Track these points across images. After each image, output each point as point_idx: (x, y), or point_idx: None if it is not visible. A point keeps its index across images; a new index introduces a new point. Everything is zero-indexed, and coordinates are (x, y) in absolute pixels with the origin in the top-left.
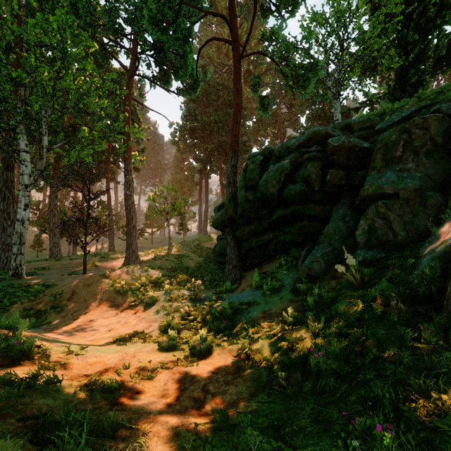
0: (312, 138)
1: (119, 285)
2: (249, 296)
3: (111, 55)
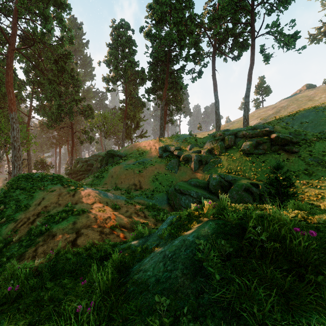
0: (86, 160)
1: None
2: None
3: (22, 112)
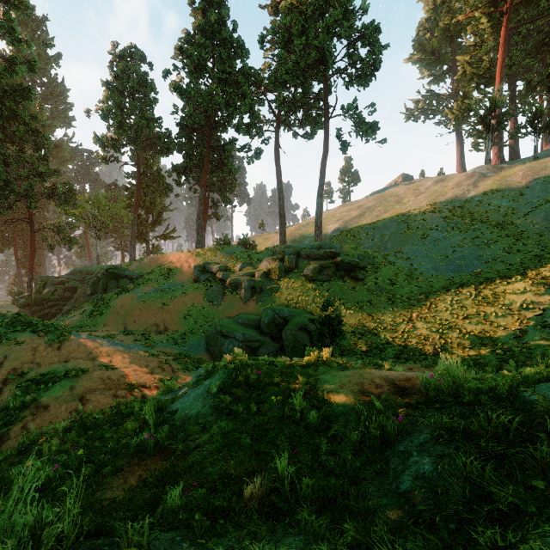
0: (62, 281)
1: None
2: None
3: None
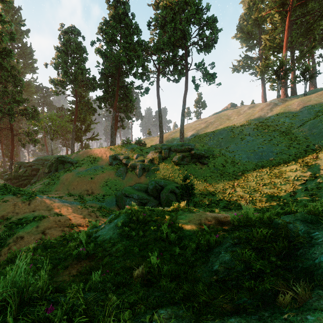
0: (30, 165)
1: None
2: None
3: None
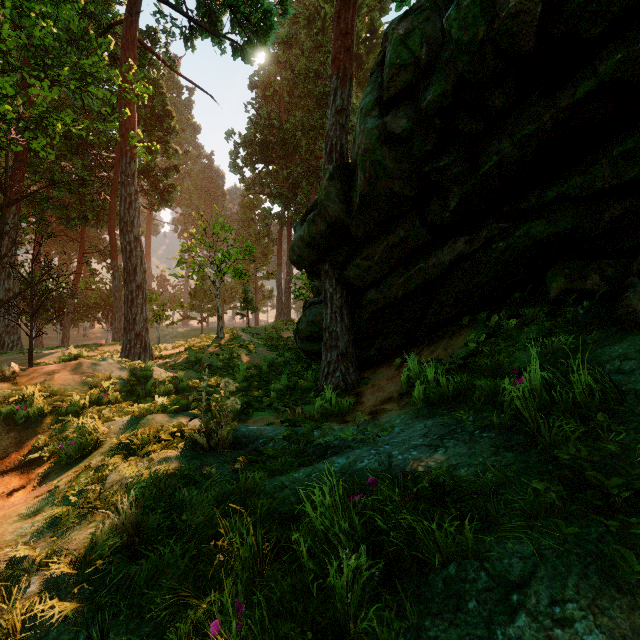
0: None
1: (26, 399)
2: (429, 440)
3: None
